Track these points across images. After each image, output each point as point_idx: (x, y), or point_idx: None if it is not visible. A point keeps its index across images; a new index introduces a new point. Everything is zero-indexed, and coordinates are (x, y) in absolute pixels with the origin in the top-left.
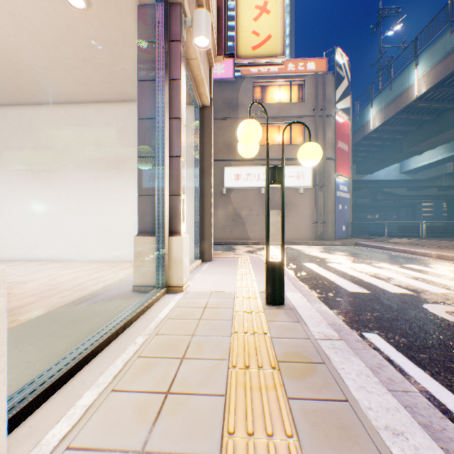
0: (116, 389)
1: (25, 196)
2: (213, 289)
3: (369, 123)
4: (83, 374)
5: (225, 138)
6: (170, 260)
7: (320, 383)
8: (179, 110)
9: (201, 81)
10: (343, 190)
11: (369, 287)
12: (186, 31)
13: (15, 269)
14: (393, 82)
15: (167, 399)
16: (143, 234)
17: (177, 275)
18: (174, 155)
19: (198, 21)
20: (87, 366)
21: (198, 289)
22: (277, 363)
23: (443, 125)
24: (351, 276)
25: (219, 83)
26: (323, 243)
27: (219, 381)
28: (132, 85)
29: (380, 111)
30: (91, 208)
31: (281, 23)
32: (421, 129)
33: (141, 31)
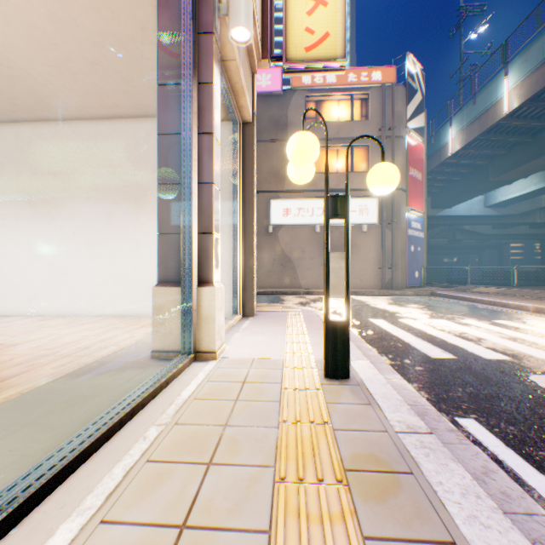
0: (107, 520)
1: (23, 236)
2: (255, 355)
3: (447, 146)
4: (63, 491)
5: (272, 165)
6: (199, 318)
7: (410, 509)
8: (211, 123)
9: (241, 90)
10: (416, 228)
11: (456, 351)
12: (221, 23)
13: (7, 326)
14: (477, 96)
15: (180, 539)
16: (165, 284)
17: (209, 337)
18: (204, 181)
19: (236, 7)
20: (72, 477)
21: (236, 354)
22: (343, 473)
23: (539, 148)
24: (431, 336)
25: (264, 97)
26: (391, 293)
27: (260, 505)
28: (154, 95)
29: (461, 131)
30: (104, 250)
31: (341, 17)
32: (511, 153)
33: (162, 21)
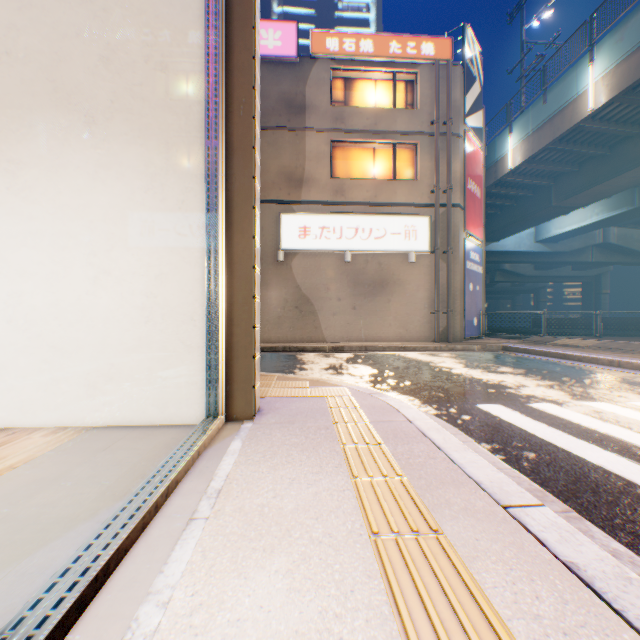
0: None
1: None
2: None
3: (505, 158)
4: None
5: (283, 163)
6: None
7: None
8: None
9: None
10: (475, 260)
11: None
12: None
13: None
14: (549, 91)
15: None
16: None
17: None
18: None
19: None
20: None
21: None
22: None
23: (620, 164)
24: None
25: (272, 65)
26: (451, 347)
27: None
28: None
29: (526, 138)
30: None
31: None
32: (581, 171)
33: None
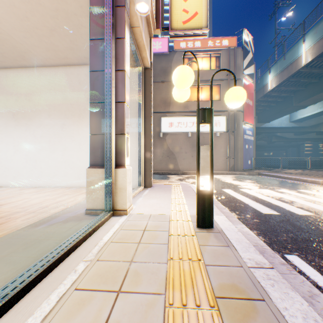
0: None
1: (10, 138)
2: (151, 212)
3: (267, 85)
4: (12, 314)
5: (162, 96)
6: (116, 188)
7: None
8: (123, 63)
9: (143, 47)
10: (249, 134)
11: (278, 209)
12: (130, 1)
13: None
14: (286, 54)
15: None
16: (94, 166)
17: (122, 201)
18: (119, 101)
19: None
20: (20, 302)
21: (139, 211)
22: (215, 300)
23: None
24: (261, 199)
25: (157, 56)
26: (234, 173)
27: None
28: (89, 51)
29: (276, 75)
30: (59, 146)
31: (205, 2)
32: (306, 89)
33: None
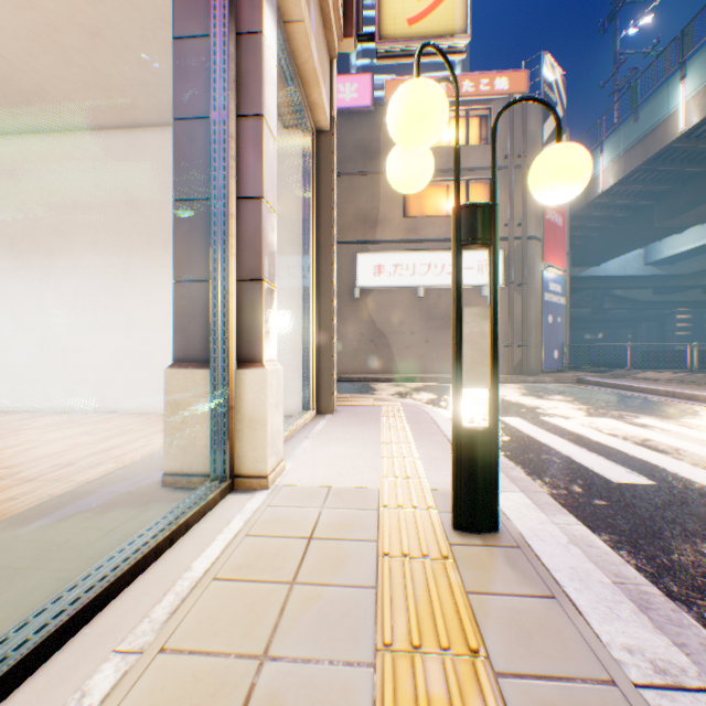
0: None
1: (4, 297)
2: (332, 482)
3: (596, 180)
4: None
5: (359, 206)
6: (240, 420)
7: None
8: (259, 98)
9: (313, 75)
10: (555, 291)
11: (649, 471)
12: None
13: None
14: (640, 110)
15: None
16: (184, 364)
17: (255, 452)
18: (248, 195)
19: None
20: None
21: (300, 479)
22: None
23: None
24: (599, 444)
25: (348, 115)
26: (522, 380)
27: None
28: None
29: (617, 159)
30: (117, 317)
31: None
32: (685, 189)
33: None
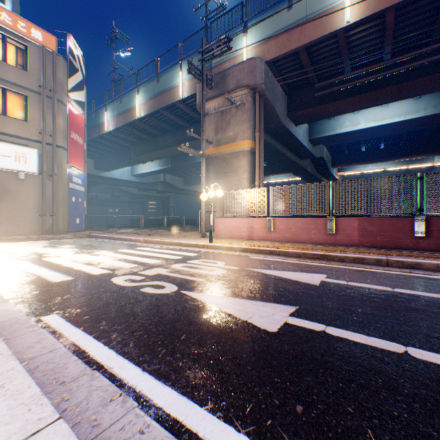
0: None
1: None
2: None
3: (105, 124)
4: None
5: None
6: None
7: None
8: None
9: None
10: (79, 183)
11: (77, 274)
12: None
13: None
14: (124, 98)
15: None
16: None
17: None
18: None
19: None
20: None
21: None
22: None
23: (156, 146)
24: (65, 267)
25: None
26: (52, 237)
27: None
28: None
29: (114, 117)
30: None
31: None
32: (144, 144)
33: None
